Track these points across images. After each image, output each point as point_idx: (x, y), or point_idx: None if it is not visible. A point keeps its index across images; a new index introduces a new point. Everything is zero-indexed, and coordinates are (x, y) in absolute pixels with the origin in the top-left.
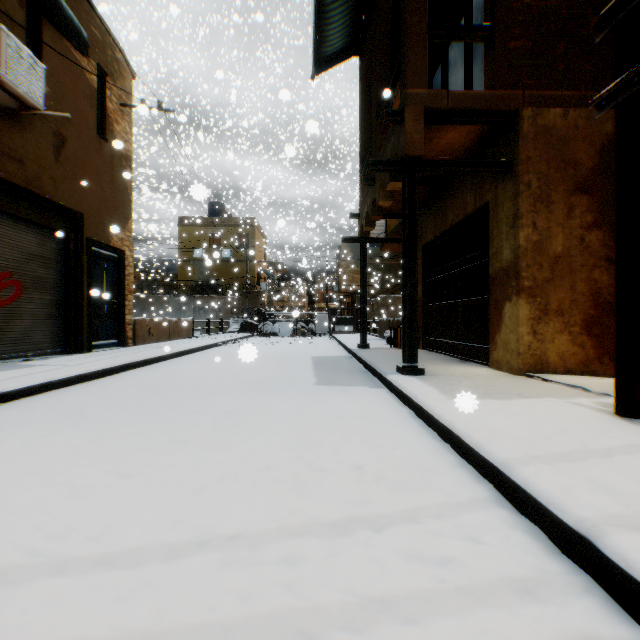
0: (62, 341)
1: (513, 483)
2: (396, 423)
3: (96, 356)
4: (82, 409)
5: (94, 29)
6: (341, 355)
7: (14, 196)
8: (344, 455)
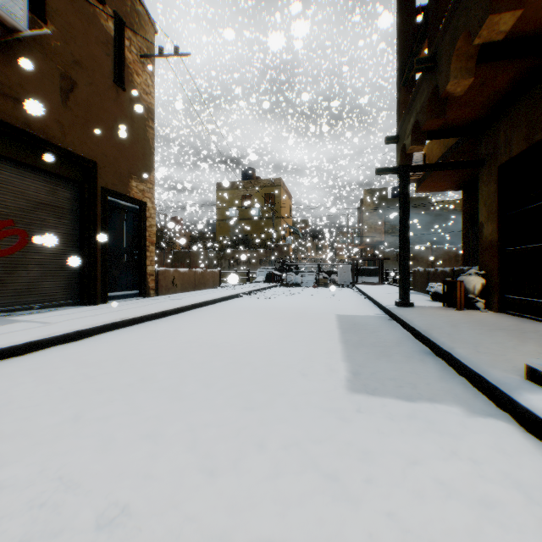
0: (76, 292)
1: None
2: None
3: (99, 309)
4: None
5: None
6: (373, 315)
7: (12, 139)
8: None
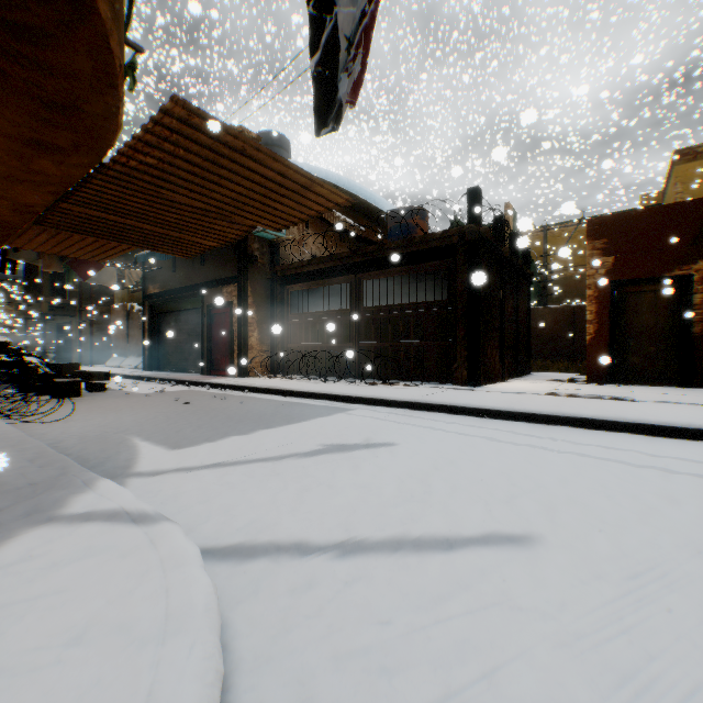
0: None
1: None
2: None
3: None
4: None
5: None
6: None
7: None
8: None
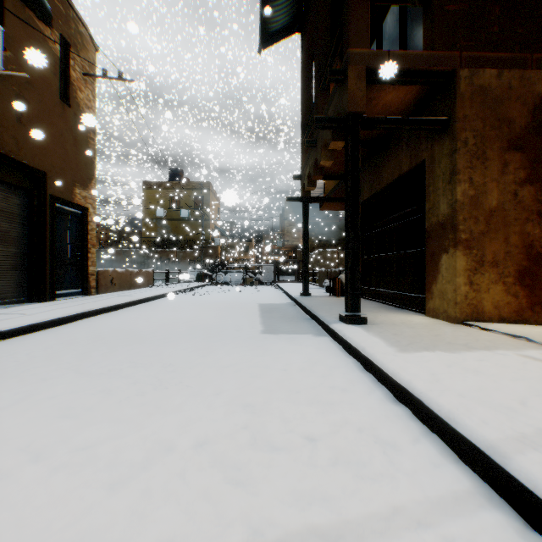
0: (26, 291)
1: (508, 475)
2: (345, 377)
3: (57, 305)
4: (22, 362)
5: (57, 2)
6: (285, 303)
7: None
8: (293, 422)
